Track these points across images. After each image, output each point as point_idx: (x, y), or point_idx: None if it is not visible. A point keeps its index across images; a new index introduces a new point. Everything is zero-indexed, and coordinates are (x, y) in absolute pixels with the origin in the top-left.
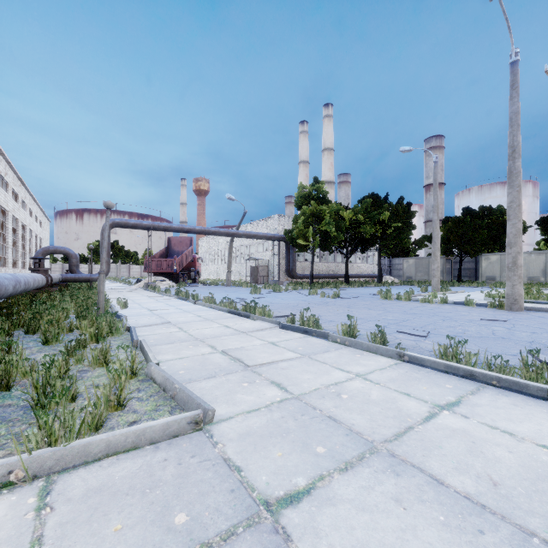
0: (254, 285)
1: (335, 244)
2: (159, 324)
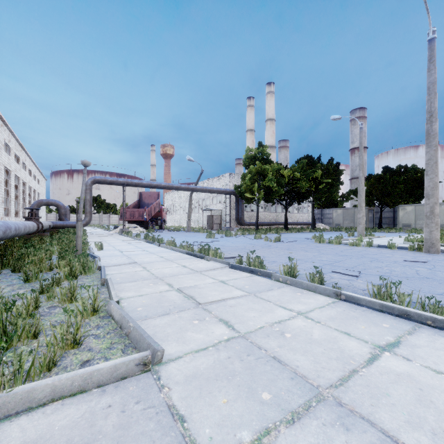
0: (210, 231)
1: (276, 197)
2: (127, 264)
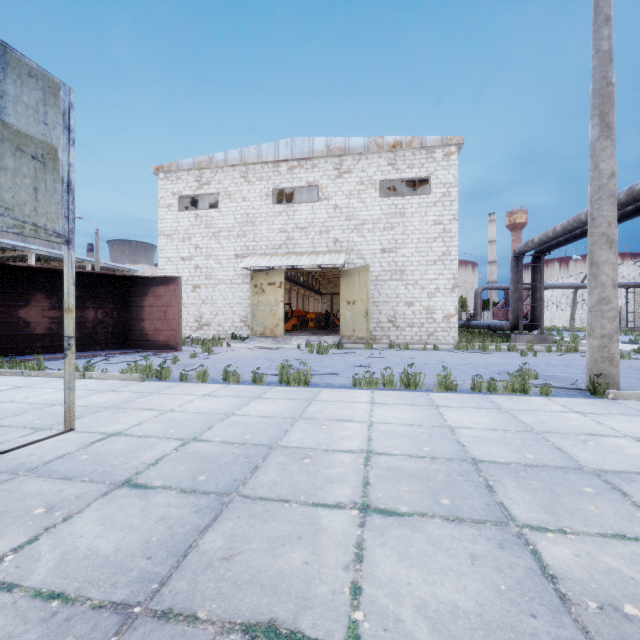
0: None
1: None
2: None
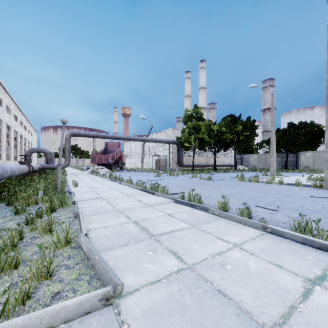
0: (157, 171)
1: (207, 146)
2: (95, 199)
